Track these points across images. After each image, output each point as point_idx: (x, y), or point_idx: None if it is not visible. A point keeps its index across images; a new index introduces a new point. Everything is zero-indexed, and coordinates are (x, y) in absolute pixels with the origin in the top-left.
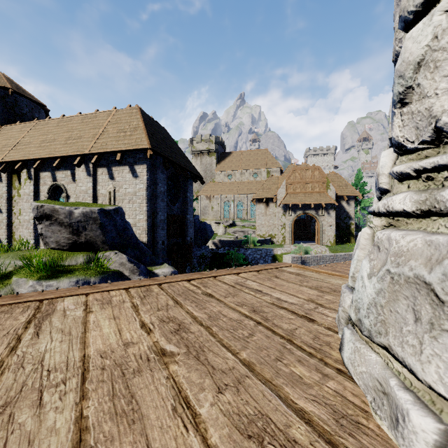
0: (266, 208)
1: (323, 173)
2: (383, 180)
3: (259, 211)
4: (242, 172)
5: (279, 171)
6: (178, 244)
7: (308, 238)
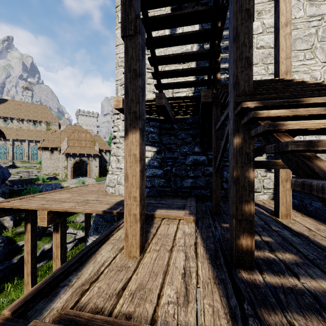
0: (51, 154)
1: (92, 136)
2: (109, 169)
3: (45, 156)
4: (21, 120)
5: (58, 125)
6: None
7: (82, 174)
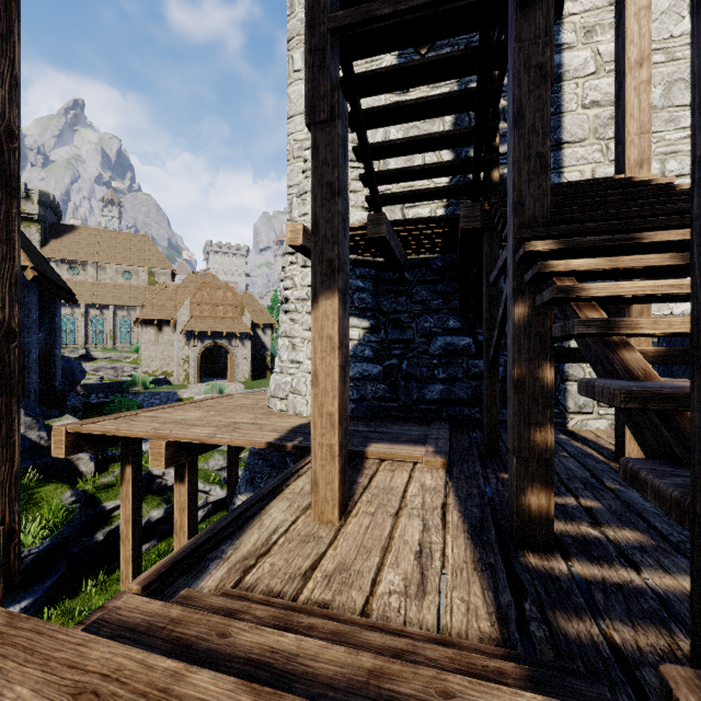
0: (158, 333)
1: (237, 295)
2: (276, 364)
3: (147, 338)
4: (101, 266)
5: (170, 275)
6: (43, 393)
7: (217, 374)
